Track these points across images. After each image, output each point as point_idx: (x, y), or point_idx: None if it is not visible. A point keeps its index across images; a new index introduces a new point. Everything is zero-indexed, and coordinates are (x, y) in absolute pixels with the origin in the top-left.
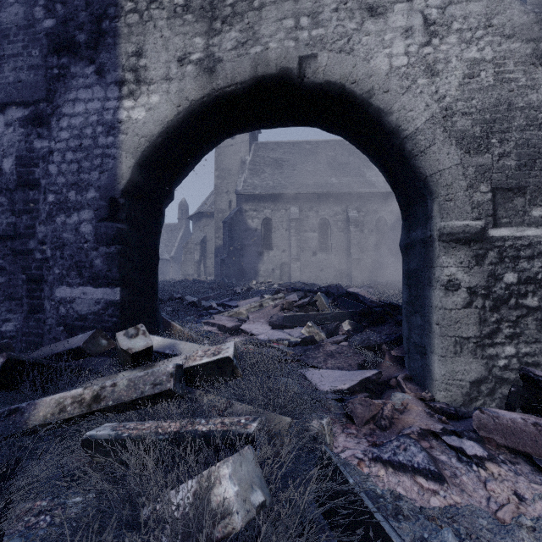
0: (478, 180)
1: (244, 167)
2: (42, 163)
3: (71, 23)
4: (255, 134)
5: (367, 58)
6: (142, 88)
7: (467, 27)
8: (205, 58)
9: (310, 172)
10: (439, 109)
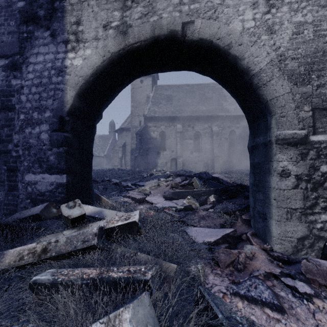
0: (303, 103)
1: (148, 100)
2: (17, 94)
3: (35, 3)
4: (155, 80)
5: (227, 22)
6: (80, 45)
7: (295, 0)
8: (120, 25)
9: (189, 103)
10: (276, 56)
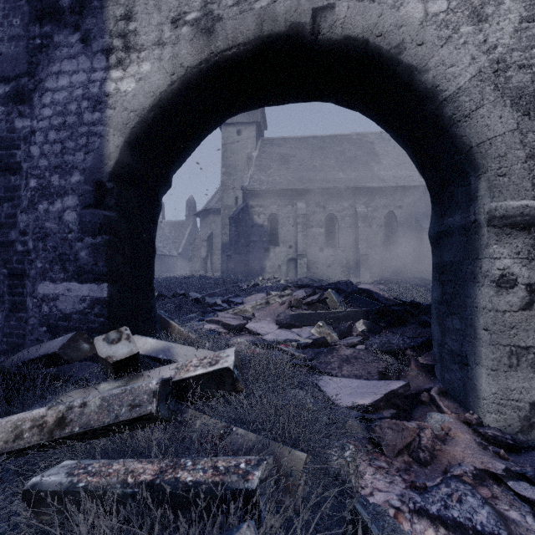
0: None
1: (250, 163)
2: (24, 145)
3: None
4: (261, 130)
5: (396, 4)
6: (132, 56)
7: None
8: (202, 17)
9: (317, 167)
10: (488, 62)
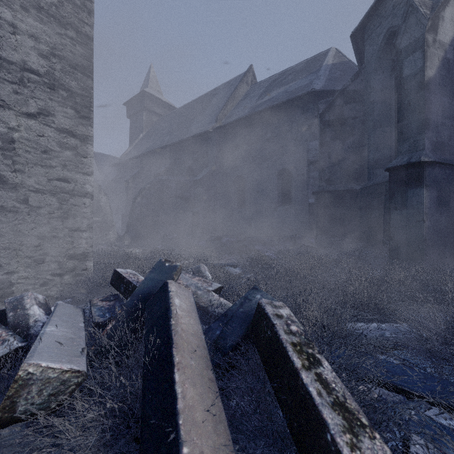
0: None
1: None
2: None
3: None
4: None
5: None
6: None
7: None
8: None
9: None
10: None
